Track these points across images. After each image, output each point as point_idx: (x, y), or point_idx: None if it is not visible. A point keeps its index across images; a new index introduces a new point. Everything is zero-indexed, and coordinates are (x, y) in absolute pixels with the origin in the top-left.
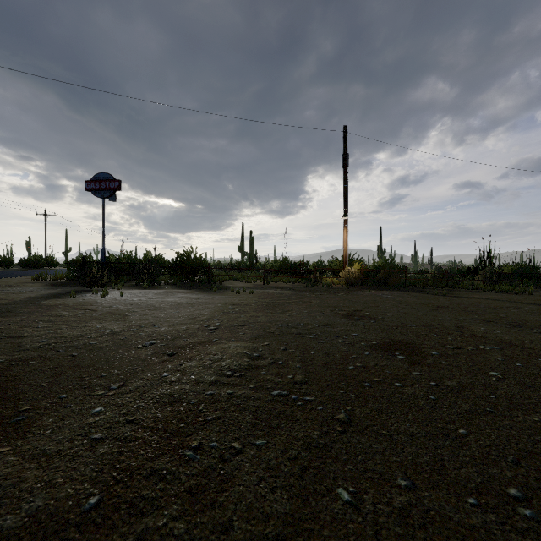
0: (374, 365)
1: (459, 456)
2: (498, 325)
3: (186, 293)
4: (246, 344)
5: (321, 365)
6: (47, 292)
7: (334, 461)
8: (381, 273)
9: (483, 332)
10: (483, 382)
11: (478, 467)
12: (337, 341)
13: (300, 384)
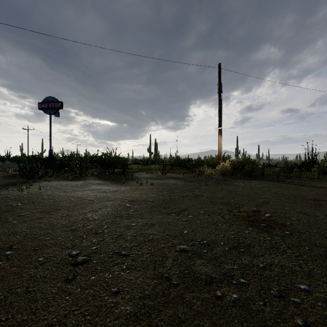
0: None
1: None
2: None
3: (99, 185)
4: None
5: None
6: None
7: None
8: (246, 167)
9: None
10: None
11: None
12: None
13: None
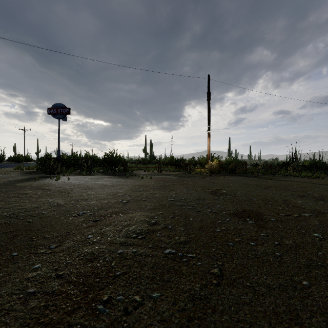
0: (234, 228)
1: (308, 306)
2: (308, 199)
3: (110, 178)
4: (146, 213)
5: (198, 229)
6: (22, 177)
7: (213, 312)
8: (231, 165)
9: (301, 204)
10: (311, 241)
11: (325, 317)
12: (207, 211)
13: (184, 243)
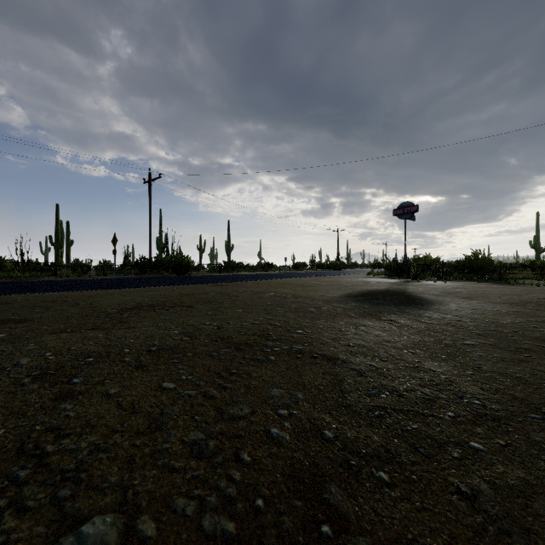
0: None
1: None
2: None
3: (487, 284)
4: None
5: None
6: (394, 280)
7: None
8: None
9: None
10: None
11: None
12: None
13: None
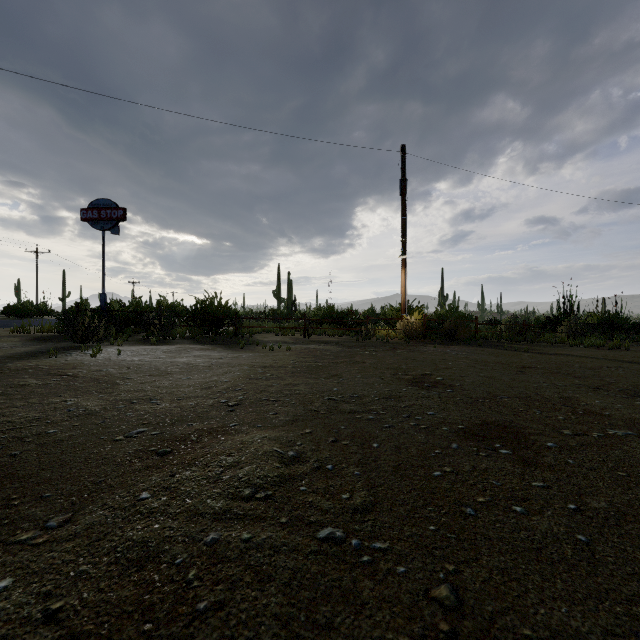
0: (472, 470)
1: None
2: (611, 395)
3: (205, 350)
4: (278, 433)
5: (391, 470)
6: (23, 349)
7: None
8: (447, 324)
9: (601, 407)
10: None
11: None
12: (409, 425)
13: (362, 511)
